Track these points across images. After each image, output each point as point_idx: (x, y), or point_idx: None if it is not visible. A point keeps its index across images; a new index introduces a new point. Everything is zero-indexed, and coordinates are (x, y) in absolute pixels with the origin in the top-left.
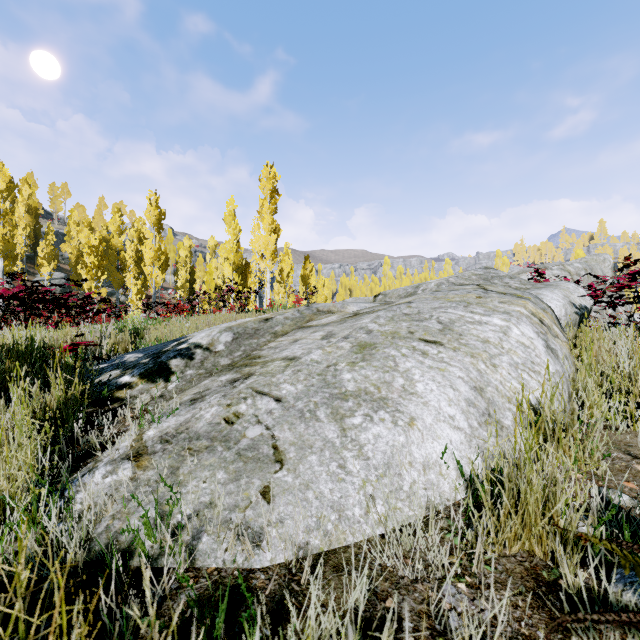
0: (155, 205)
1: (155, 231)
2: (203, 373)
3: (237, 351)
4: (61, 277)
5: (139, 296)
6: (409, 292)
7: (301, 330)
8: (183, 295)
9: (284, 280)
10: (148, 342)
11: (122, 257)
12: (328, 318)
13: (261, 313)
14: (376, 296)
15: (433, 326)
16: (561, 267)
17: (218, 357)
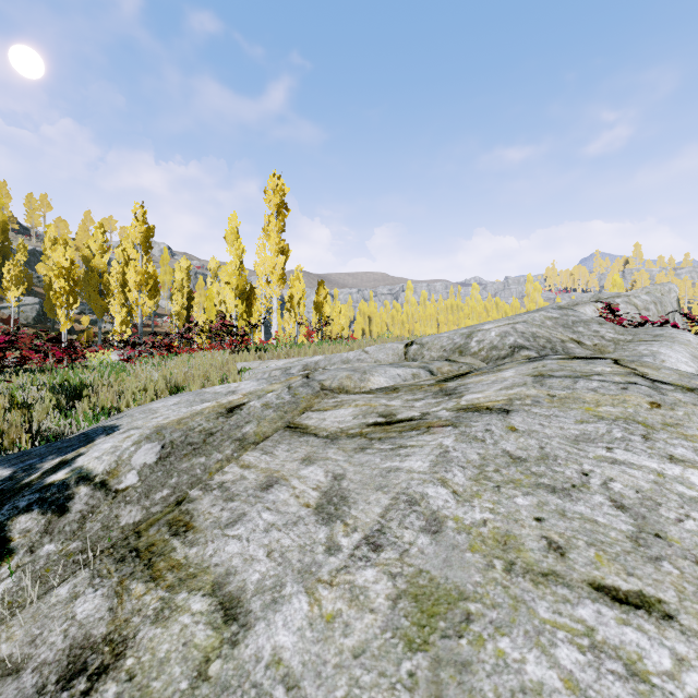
0: (142, 220)
1: (142, 250)
2: (75, 551)
3: (161, 487)
4: (34, 303)
5: (124, 326)
6: (457, 343)
7: (288, 438)
8: (179, 324)
9: (294, 308)
10: (77, 415)
11: (105, 280)
12: (337, 412)
13: (262, 352)
14: (408, 345)
15: (608, 521)
16: (626, 300)
17: (119, 504)
